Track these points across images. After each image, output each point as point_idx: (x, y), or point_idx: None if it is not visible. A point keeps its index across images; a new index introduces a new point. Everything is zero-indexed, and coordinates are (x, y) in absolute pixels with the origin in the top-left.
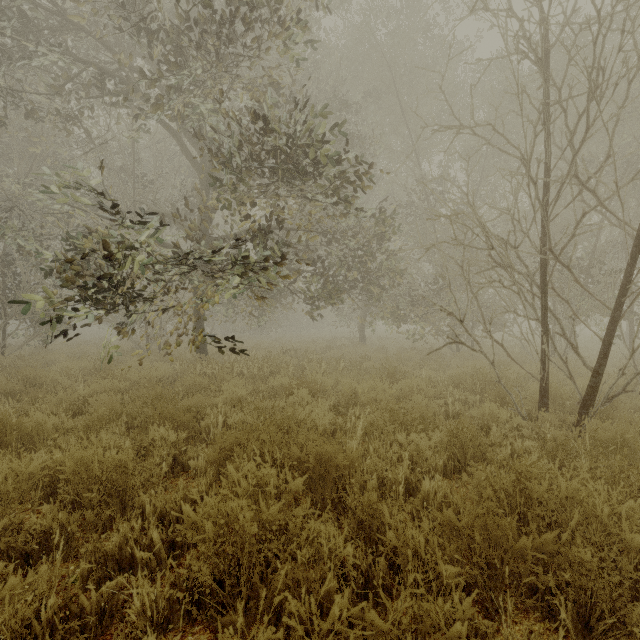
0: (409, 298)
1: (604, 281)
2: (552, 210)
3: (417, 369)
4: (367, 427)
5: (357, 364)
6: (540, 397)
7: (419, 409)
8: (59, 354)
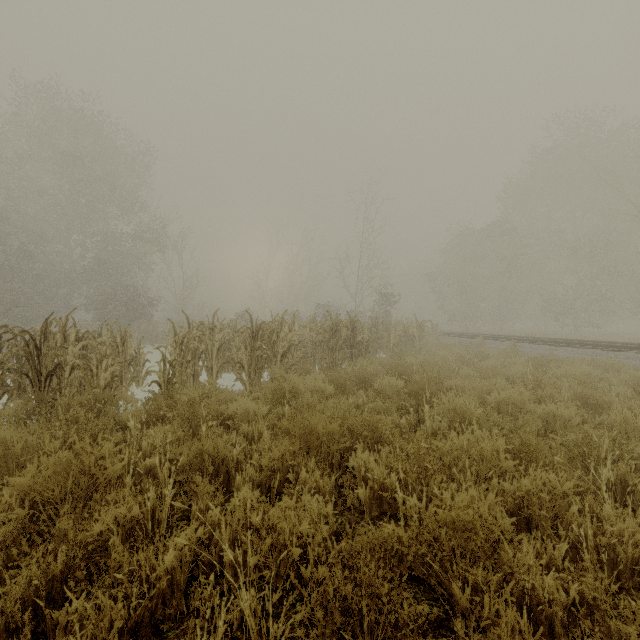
0: None
1: None
2: None
3: None
4: None
5: None
6: None
7: None
8: None
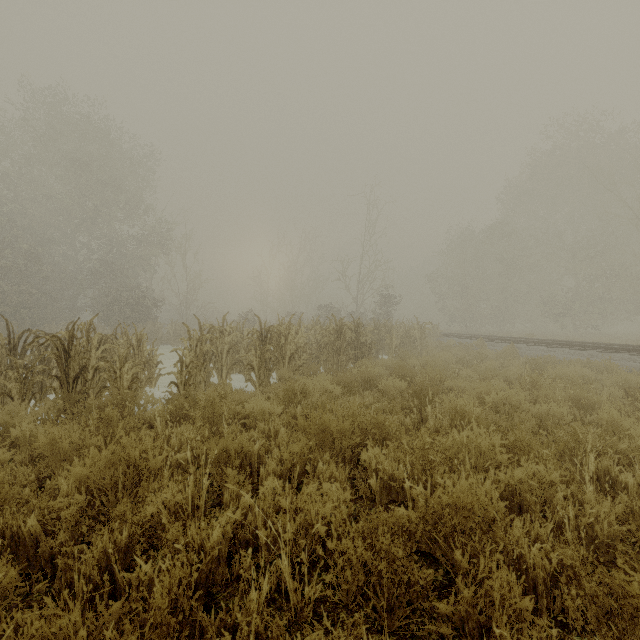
0: None
1: None
2: None
3: None
4: None
5: None
6: None
7: None
8: None
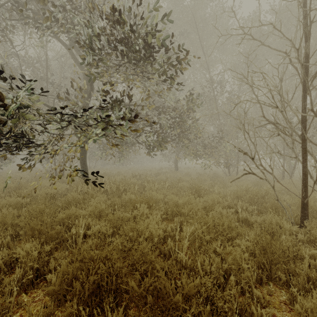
0: (202, 146)
1: (314, 136)
2: (311, 84)
3: (210, 186)
4: (190, 236)
5: (175, 183)
6: (302, 209)
7: (228, 222)
8: (3, 178)
